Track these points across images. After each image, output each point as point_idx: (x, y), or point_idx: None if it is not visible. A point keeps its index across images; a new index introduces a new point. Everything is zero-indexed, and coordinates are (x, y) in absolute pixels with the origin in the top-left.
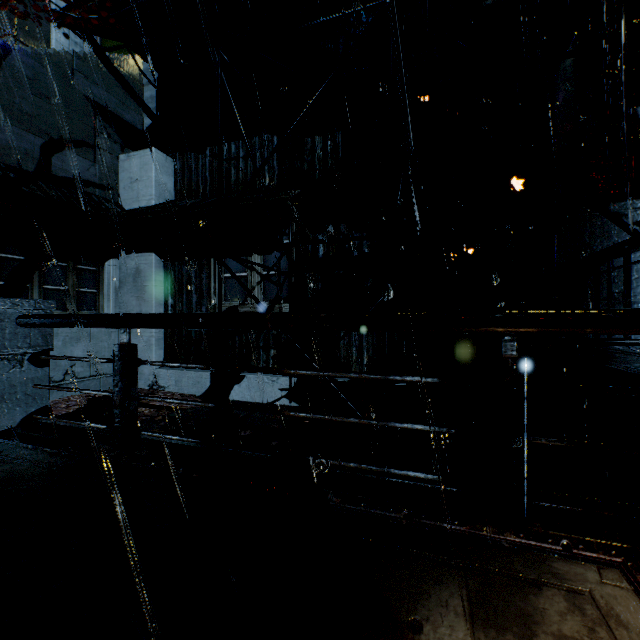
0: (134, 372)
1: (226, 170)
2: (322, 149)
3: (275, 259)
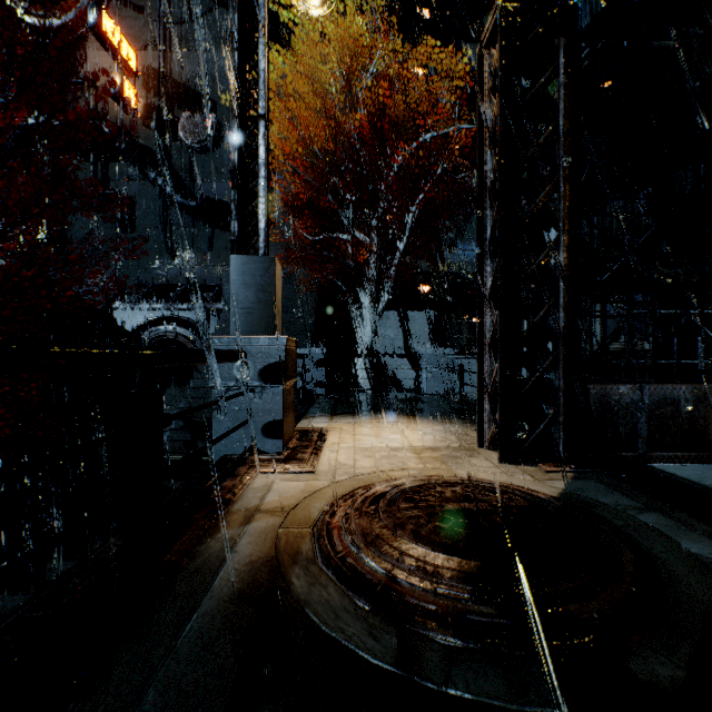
0: (462, 374)
1: (608, 223)
2: (693, 176)
3: (641, 299)
